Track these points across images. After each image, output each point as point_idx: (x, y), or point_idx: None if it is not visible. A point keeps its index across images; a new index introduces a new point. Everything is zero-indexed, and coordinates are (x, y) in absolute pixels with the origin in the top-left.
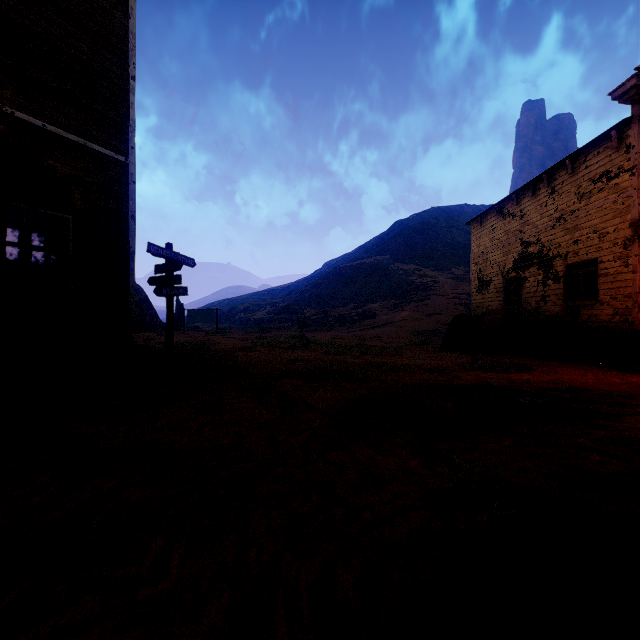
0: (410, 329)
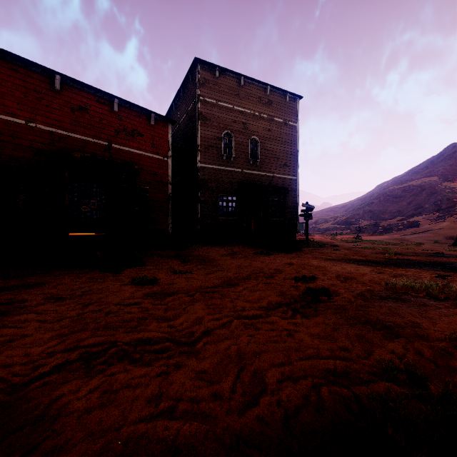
0: (444, 235)
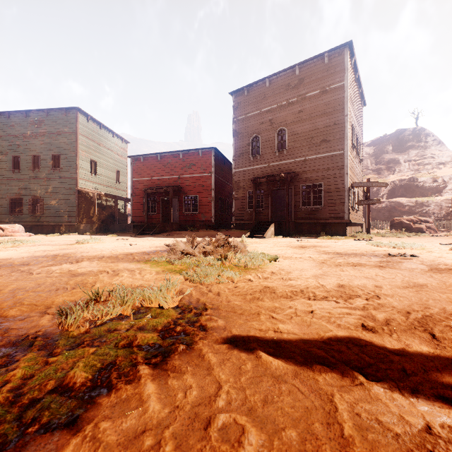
0: None
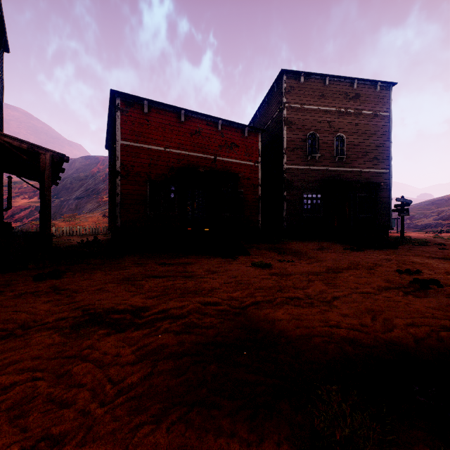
0: None
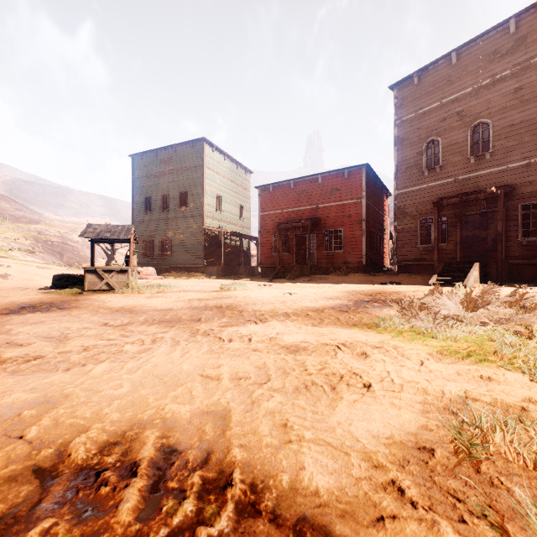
0: None
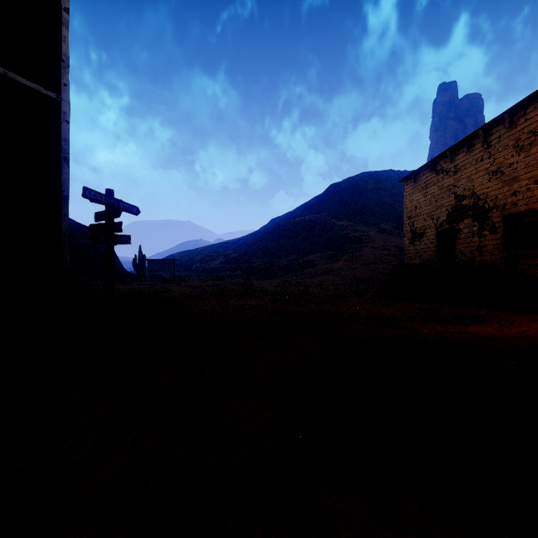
0: (347, 277)
